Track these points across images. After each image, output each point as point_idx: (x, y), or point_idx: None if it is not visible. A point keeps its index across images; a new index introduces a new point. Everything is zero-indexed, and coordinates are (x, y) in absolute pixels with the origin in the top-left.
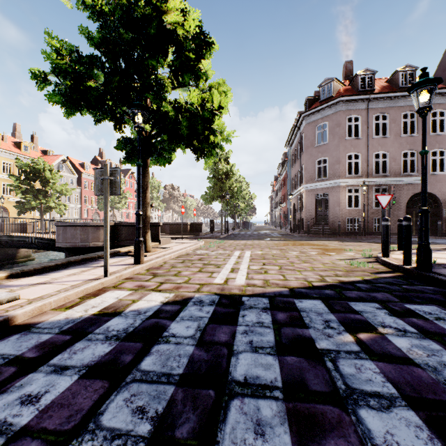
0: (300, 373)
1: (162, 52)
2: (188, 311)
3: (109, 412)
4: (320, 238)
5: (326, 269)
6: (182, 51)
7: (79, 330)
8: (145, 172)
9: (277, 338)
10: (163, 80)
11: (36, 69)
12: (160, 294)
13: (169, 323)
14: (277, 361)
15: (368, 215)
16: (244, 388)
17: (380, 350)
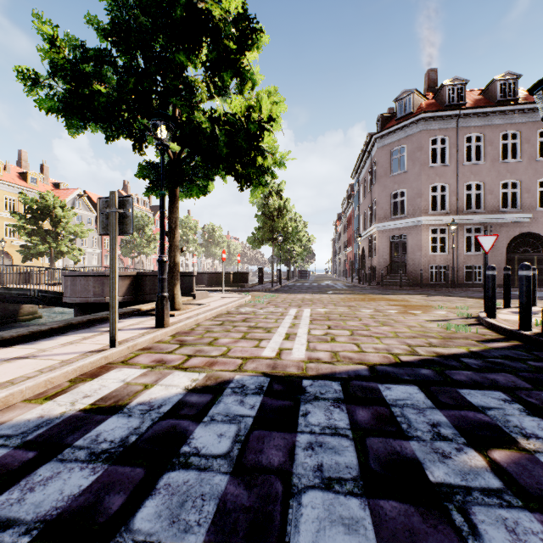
0: None
1: (194, 45)
2: (223, 405)
3: None
4: (397, 291)
5: (414, 335)
6: (219, 40)
7: (53, 441)
8: (173, 206)
9: (361, 459)
10: (196, 84)
11: (25, 66)
12: (186, 374)
13: (193, 428)
14: (368, 511)
15: (457, 262)
16: None
17: (536, 488)
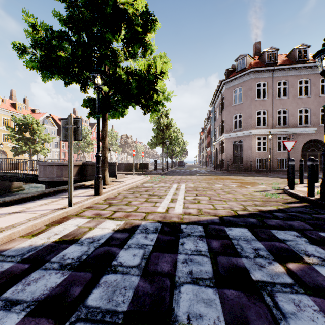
0: (242, 311)
1: (117, 29)
2: (135, 239)
3: None
4: (237, 174)
5: (246, 199)
6: (132, 26)
7: (38, 258)
8: (104, 123)
9: (214, 268)
10: (117, 52)
11: (17, 41)
12: (113, 222)
13: (118, 251)
14: (217, 295)
15: (272, 157)
16: None
17: (312, 283)
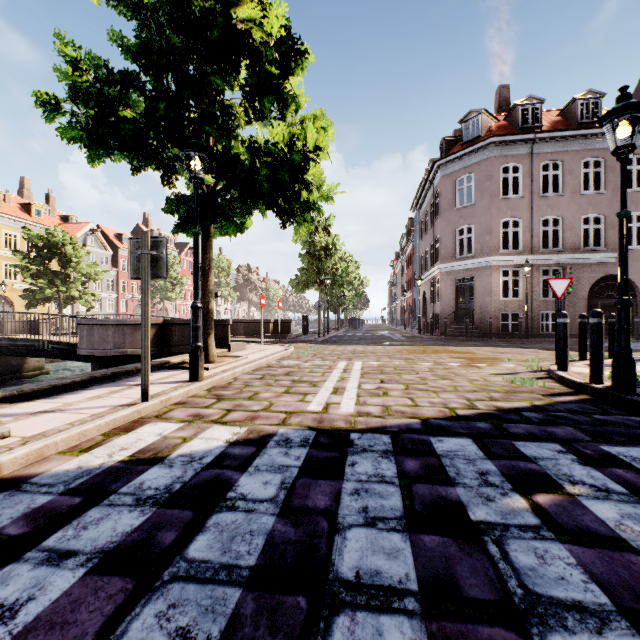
0: (447, 566)
1: (231, 67)
2: (267, 457)
3: (128, 638)
4: (462, 342)
5: (475, 389)
6: (260, 64)
7: (97, 488)
8: (206, 245)
9: (406, 502)
10: (233, 109)
11: (43, 91)
12: (226, 428)
13: (237, 477)
14: (408, 543)
15: (532, 309)
16: (355, 593)
17: (572, 524)
